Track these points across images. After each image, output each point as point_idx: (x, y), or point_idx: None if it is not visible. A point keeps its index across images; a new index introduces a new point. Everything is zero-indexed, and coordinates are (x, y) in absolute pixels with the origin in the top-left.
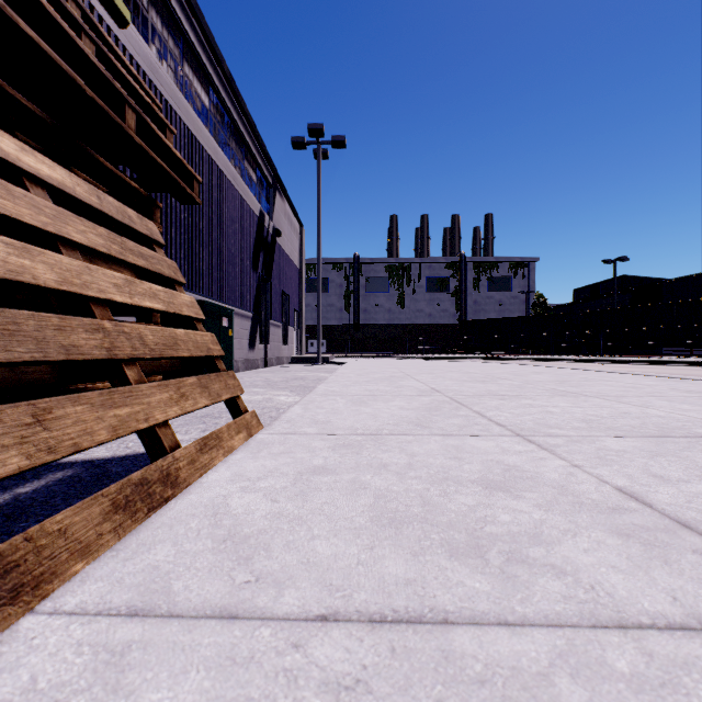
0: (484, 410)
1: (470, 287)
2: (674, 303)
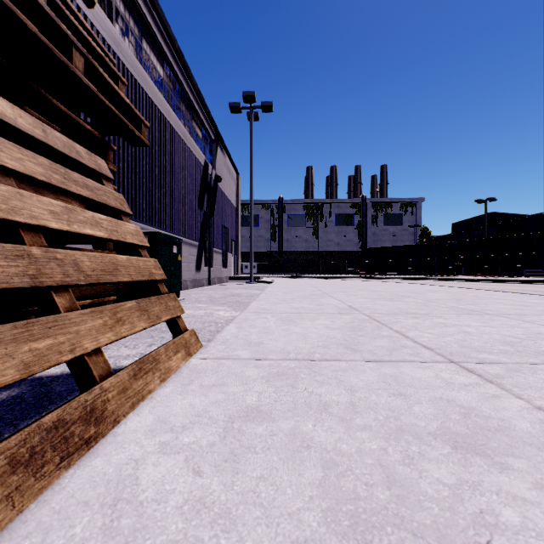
0: (404, 330)
1: (369, 222)
2: (534, 234)
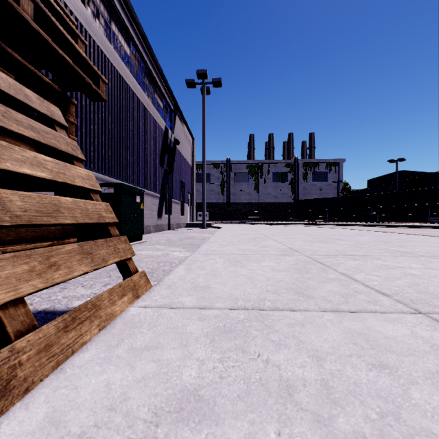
0: (350, 272)
1: (300, 179)
2: (437, 188)
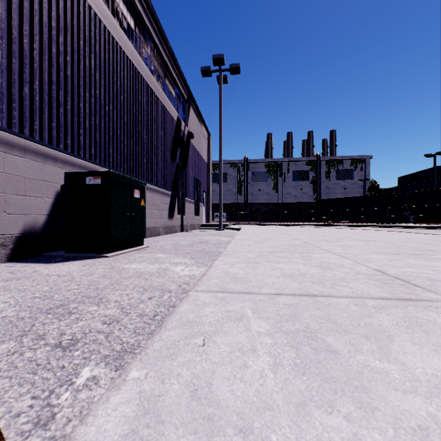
0: None
1: (323, 177)
2: None
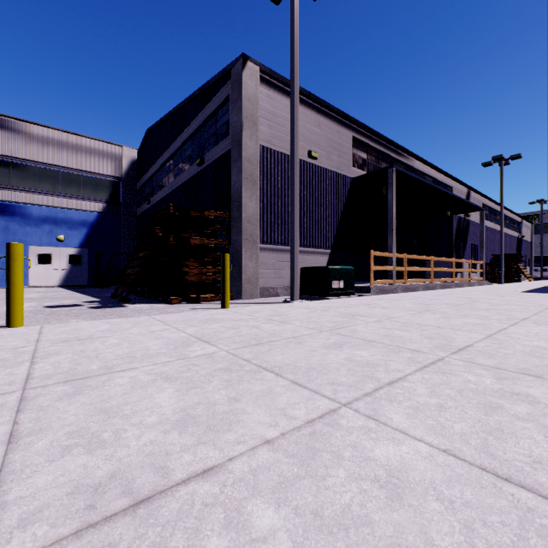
0: None
1: None
2: None
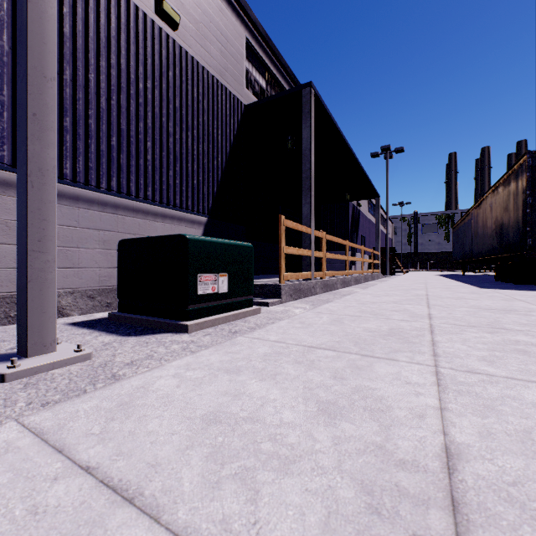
0: None
1: None
2: None
